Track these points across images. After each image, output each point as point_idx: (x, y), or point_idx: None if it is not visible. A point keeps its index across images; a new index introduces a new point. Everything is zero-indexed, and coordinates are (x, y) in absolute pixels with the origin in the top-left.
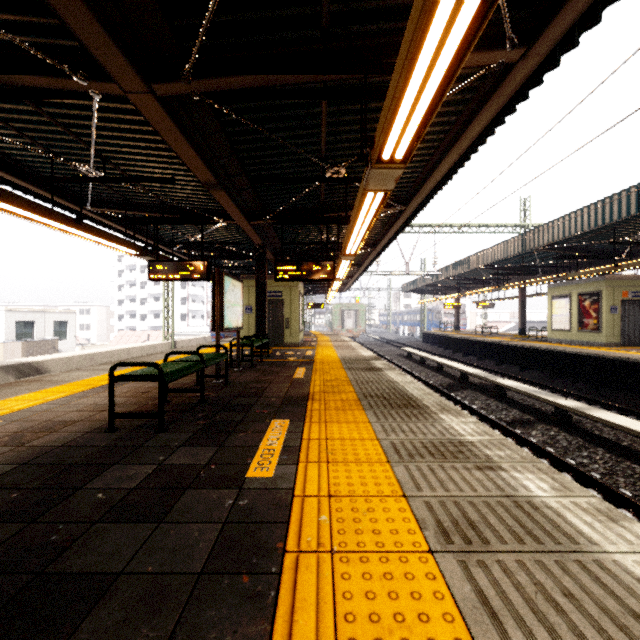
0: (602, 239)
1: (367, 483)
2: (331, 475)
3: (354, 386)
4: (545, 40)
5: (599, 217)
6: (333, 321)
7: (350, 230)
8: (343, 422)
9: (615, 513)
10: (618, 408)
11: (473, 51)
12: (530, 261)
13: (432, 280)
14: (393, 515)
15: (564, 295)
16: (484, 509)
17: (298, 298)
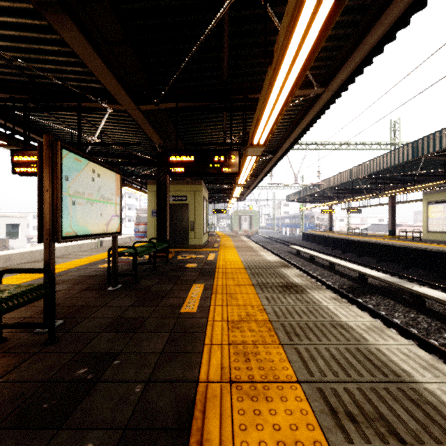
0: None
1: None
2: None
3: (286, 347)
4: None
5: None
6: (233, 224)
7: (272, 73)
8: None
9: None
10: None
11: None
12: (407, 171)
13: (314, 190)
14: None
15: (442, 200)
16: None
17: (202, 202)
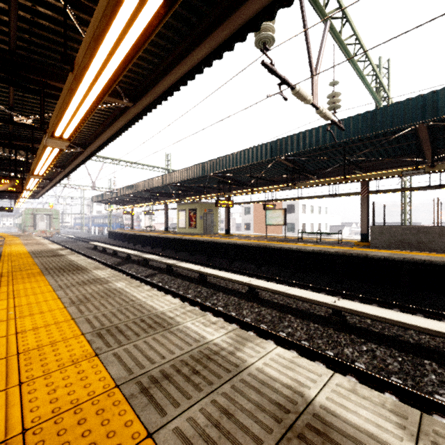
0: (196, 184)
1: (39, 299)
2: (16, 301)
3: (39, 266)
4: (140, 105)
5: (190, 174)
6: (24, 223)
7: (36, 162)
8: (27, 282)
9: (142, 285)
10: (195, 262)
11: (108, 96)
12: (169, 190)
13: (114, 195)
14: (51, 304)
15: (183, 209)
16: (95, 294)
17: None
